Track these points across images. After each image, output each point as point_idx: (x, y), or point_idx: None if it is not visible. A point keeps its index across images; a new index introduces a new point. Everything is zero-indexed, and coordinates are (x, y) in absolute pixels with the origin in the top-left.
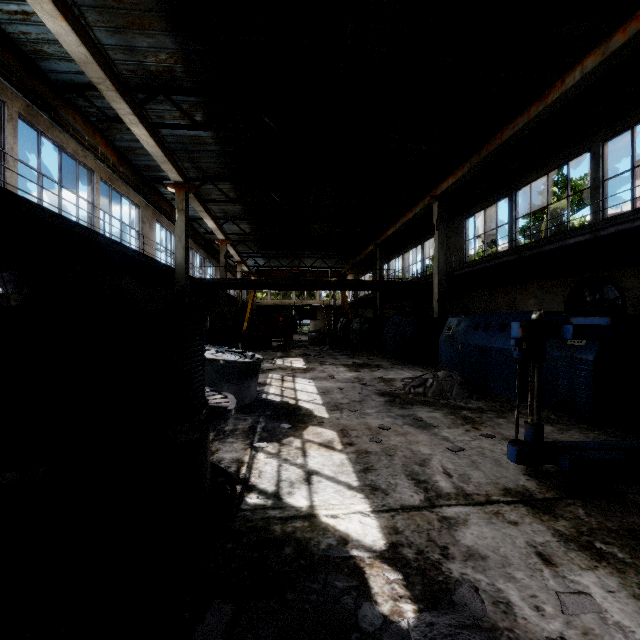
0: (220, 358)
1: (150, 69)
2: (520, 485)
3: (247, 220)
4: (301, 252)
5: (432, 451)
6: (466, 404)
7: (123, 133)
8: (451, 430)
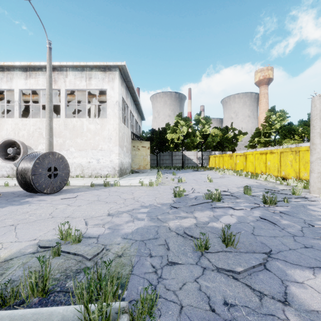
0: None
1: None
2: None
3: None
4: None
5: None
6: None
7: None
8: None
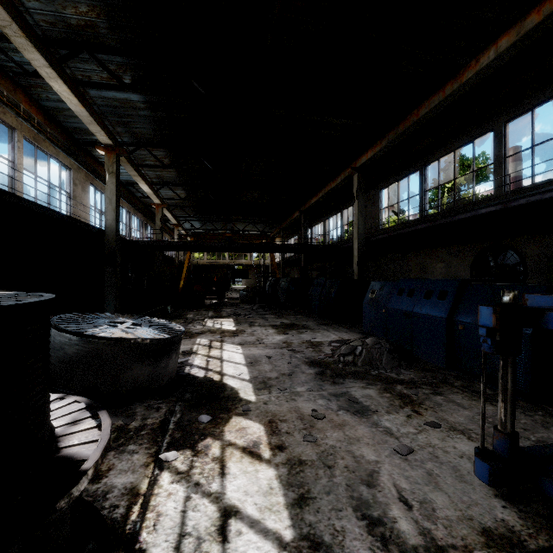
0: (130, 336)
1: (70, 22)
2: (499, 520)
3: (182, 186)
4: (234, 217)
5: (378, 455)
6: (398, 375)
7: (48, 92)
8: (391, 416)
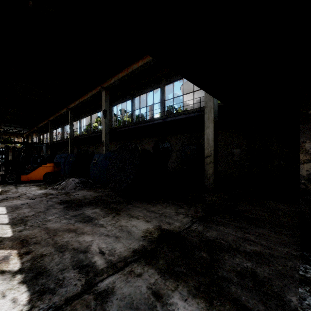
0: None
1: None
2: None
3: None
4: (0, 123)
5: None
6: None
7: None
8: None
